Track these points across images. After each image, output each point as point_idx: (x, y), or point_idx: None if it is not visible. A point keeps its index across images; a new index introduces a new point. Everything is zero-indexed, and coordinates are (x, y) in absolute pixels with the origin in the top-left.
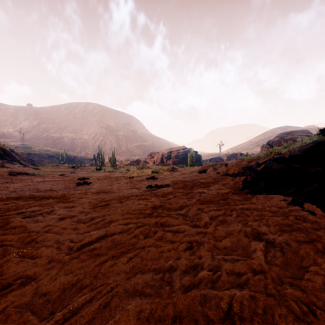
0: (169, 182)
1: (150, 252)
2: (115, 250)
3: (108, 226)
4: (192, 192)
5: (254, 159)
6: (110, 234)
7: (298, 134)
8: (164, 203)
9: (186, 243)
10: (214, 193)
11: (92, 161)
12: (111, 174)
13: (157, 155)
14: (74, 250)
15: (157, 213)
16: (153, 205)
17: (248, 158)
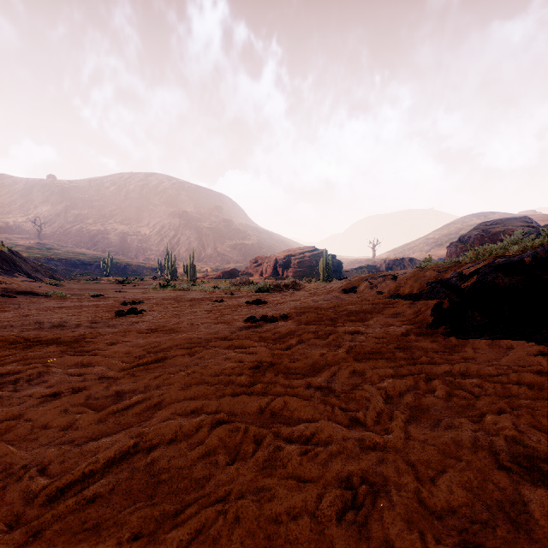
0: (289, 309)
1: (241, 520)
2: (146, 509)
3: (149, 420)
4: (335, 332)
5: (448, 267)
6: (148, 448)
7: (514, 224)
8: (280, 357)
9: (340, 491)
10: (379, 335)
11: (156, 271)
12: (184, 295)
13: (266, 261)
14: (38, 505)
15: (264, 384)
16: (255, 362)
17: (433, 265)
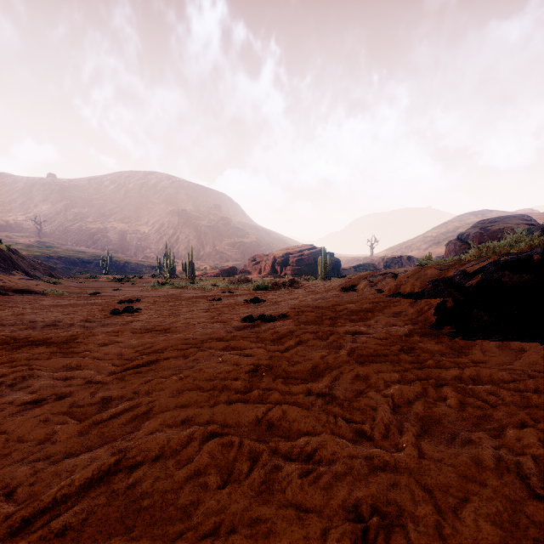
0: (288, 308)
1: None
2: None
3: (135, 432)
4: (336, 332)
5: (451, 265)
6: (130, 466)
7: (513, 222)
8: (278, 359)
9: (348, 526)
10: (381, 335)
11: (156, 269)
12: (182, 293)
13: (264, 259)
14: None
15: (261, 390)
16: (252, 365)
17: (434, 263)
